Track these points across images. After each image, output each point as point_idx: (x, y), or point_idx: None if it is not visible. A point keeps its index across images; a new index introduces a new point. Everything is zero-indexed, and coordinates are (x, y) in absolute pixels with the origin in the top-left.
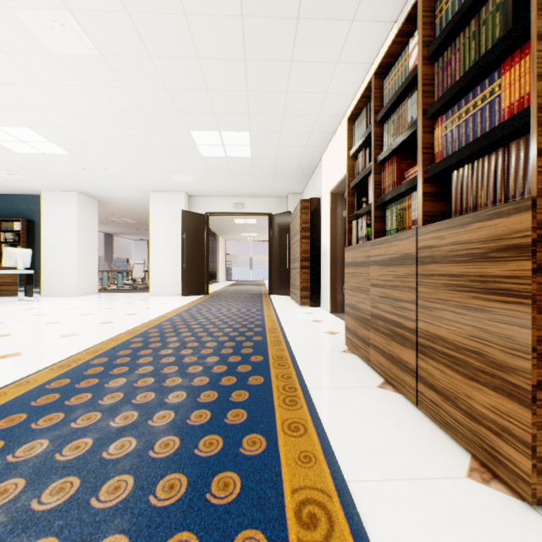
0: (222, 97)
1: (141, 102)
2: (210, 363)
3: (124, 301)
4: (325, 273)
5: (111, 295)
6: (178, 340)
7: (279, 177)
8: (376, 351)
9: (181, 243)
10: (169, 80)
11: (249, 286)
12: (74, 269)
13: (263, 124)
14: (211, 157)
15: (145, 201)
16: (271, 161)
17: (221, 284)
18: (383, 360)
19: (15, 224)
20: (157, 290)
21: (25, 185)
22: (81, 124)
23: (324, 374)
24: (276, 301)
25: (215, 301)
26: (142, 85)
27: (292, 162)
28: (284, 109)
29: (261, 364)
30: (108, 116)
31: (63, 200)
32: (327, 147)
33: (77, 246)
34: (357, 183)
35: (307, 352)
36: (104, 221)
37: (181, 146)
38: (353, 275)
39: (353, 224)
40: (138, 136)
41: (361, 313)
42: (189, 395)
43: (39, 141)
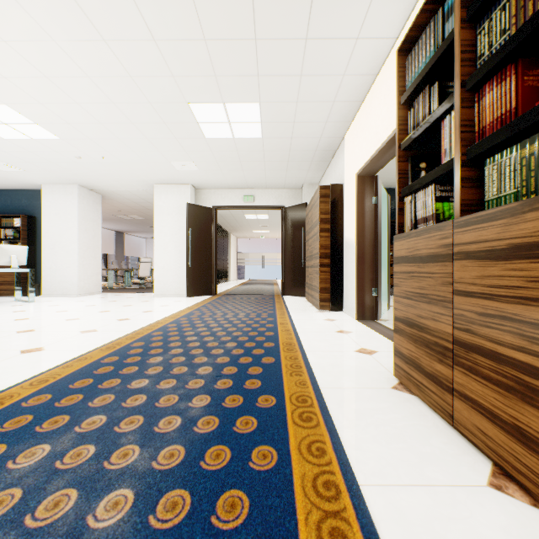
0: (224, 52)
1: (127, 62)
2: (194, 411)
3: (124, 303)
4: (349, 272)
5: (113, 296)
6: (162, 362)
7: (293, 163)
8: (470, 407)
9: (186, 239)
10: (156, 25)
11: (260, 285)
12: (74, 268)
13: (276, 90)
14: (216, 138)
15: (150, 196)
16: (285, 142)
17: (232, 283)
18: (491, 429)
19: (15, 220)
20: (162, 289)
21: (24, 178)
22: (64, 98)
23: (380, 444)
24: (290, 304)
25: (222, 303)
26: (124, 35)
27: (309, 143)
28: (302, 67)
29: (272, 415)
30: (92, 85)
31: (64, 194)
32: (351, 122)
33: (78, 243)
34: (416, 138)
35: (341, 389)
36: (112, 218)
37: (181, 124)
38: (411, 276)
39: (406, 202)
40: (130, 113)
41: (429, 336)
42: (136, 504)
43: (23, 123)
